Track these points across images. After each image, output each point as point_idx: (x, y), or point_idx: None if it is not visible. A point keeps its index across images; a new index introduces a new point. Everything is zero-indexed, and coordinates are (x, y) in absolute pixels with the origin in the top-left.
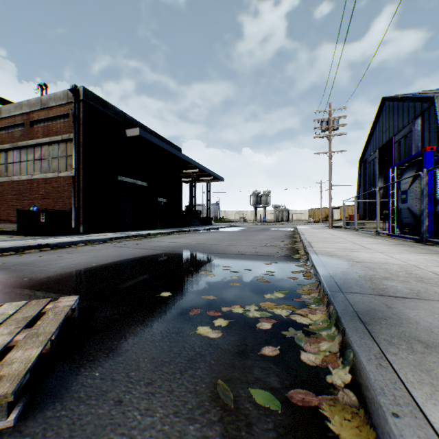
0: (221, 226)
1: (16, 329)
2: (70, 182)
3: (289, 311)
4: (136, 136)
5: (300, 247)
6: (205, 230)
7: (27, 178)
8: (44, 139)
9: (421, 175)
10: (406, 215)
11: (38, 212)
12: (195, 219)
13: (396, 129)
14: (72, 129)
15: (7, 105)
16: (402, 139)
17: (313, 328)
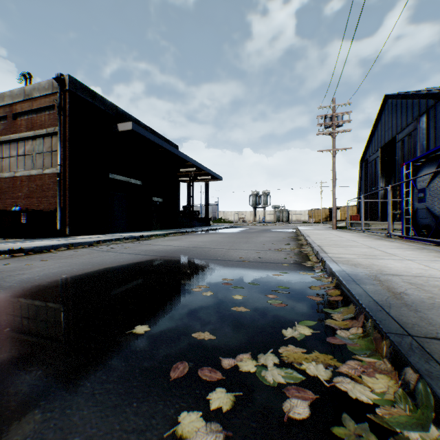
0: (220, 227)
1: None
2: (55, 179)
3: (328, 368)
4: (129, 130)
5: (309, 252)
6: (203, 232)
7: (10, 175)
8: (27, 133)
9: None
10: (424, 215)
11: (18, 213)
12: (192, 219)
13: (400, 127)
14: (57, 122)
15: None
16: (406, 137)
17: (386, 417)
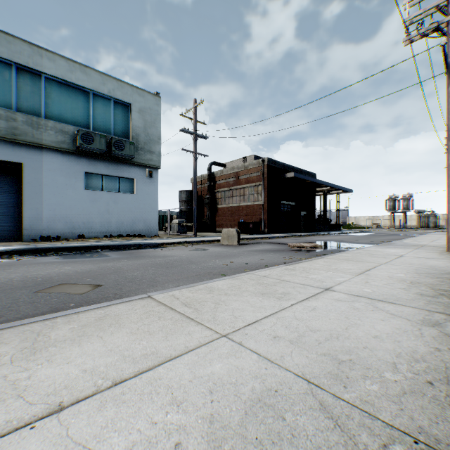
0: (350, 232)
1: (313, 244)
2: (260, 207)
3: None
4: (291, 176)
5: None
6: (336, 234)
7: (236, 205)
8: (245, 185)
9: None
10: None
11: (248, 223)
12: (326, 225)
13: None
14: (261, 179)
15: (226, 169)
16: None
17: None
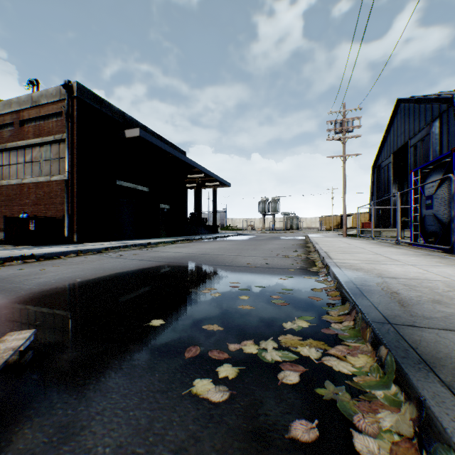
0: (228, 235)
1: None
2: (63, 186)
3: (319, 351)
4: (136, 137)
5: (316, 259)
6: (211, 239)
7: (17, 182)
8: (35, 140)
9: (452, 178)
10: (431, 222)
11: (27, 220)
12: (200, 227)
13: (412, 132)
14: (65, 128)
15: None
16: (419, 143)
17: (360, 382)
